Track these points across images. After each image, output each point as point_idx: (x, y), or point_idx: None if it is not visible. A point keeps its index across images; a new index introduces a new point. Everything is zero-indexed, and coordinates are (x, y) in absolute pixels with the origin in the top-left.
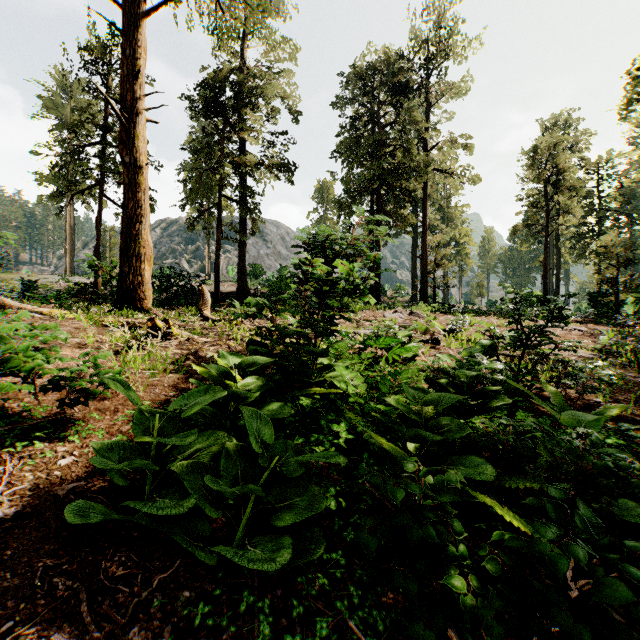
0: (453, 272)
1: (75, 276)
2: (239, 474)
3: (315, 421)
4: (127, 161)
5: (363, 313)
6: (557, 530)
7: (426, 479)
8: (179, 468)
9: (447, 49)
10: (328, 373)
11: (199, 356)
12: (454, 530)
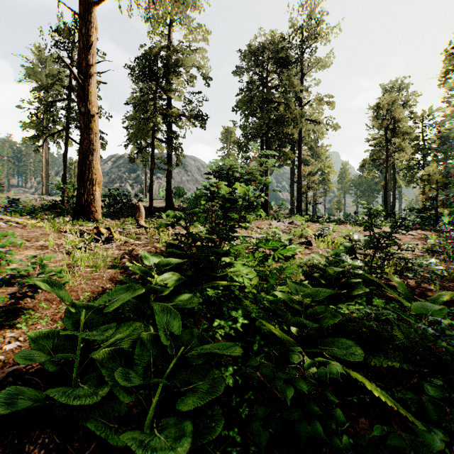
0: (320, 193)
1: (49, 195)
2: (151, 361)
3: (218, 307)
4: (83, 111)
5: (256, 222)
6: (442, 436)
7: (310, 368)
8: (100, 356)
9: (316, 33)
10: (229, 269)
11: (133, 255)
12: (337, 420)
